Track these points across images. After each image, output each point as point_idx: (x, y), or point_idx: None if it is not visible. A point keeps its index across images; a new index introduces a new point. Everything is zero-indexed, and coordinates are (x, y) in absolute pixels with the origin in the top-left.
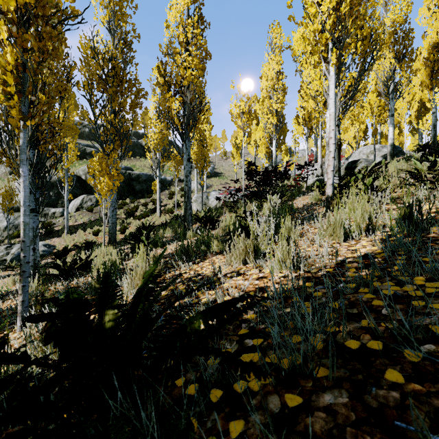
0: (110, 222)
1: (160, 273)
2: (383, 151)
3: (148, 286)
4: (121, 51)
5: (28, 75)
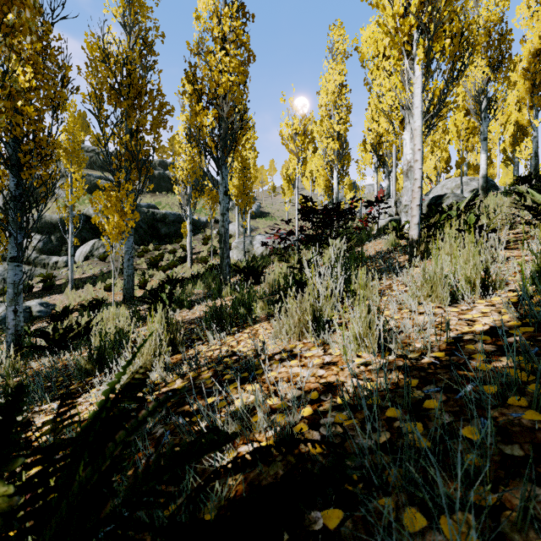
0: (125, 274)
1: (146, 376)
2: (472, 185)
3: (117, 406)
4: (140, 54)
5: None
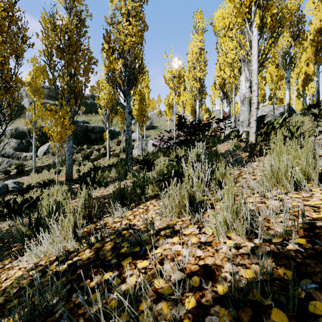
0: (66, 164)
1: (1, 312)
2: (280, 109)
3: None
4: (76, 26)
5: None
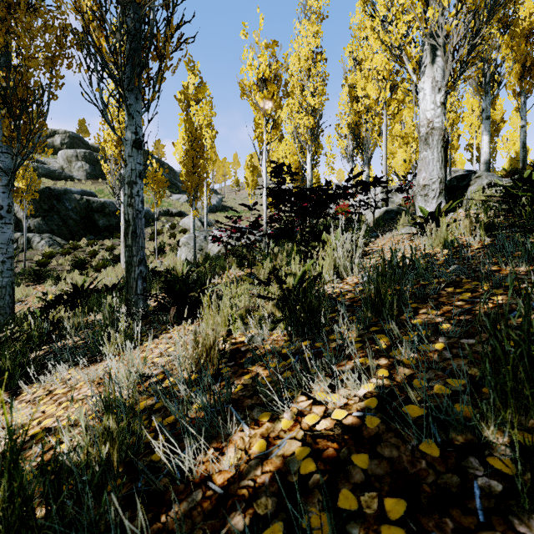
0: None
1: None
2: None
3: None
4: None
5: None
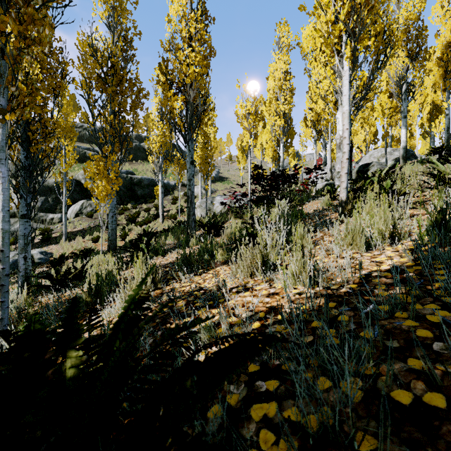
0: (109, 228)
1: (148, 295)
2: (395, 154)
3: (132, 313)
4: (121, 49)
5: (7, 62)
